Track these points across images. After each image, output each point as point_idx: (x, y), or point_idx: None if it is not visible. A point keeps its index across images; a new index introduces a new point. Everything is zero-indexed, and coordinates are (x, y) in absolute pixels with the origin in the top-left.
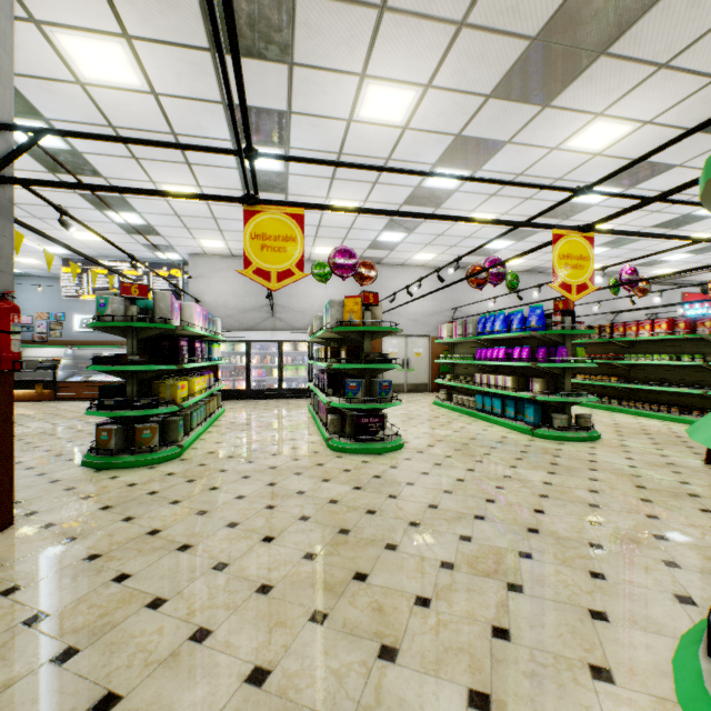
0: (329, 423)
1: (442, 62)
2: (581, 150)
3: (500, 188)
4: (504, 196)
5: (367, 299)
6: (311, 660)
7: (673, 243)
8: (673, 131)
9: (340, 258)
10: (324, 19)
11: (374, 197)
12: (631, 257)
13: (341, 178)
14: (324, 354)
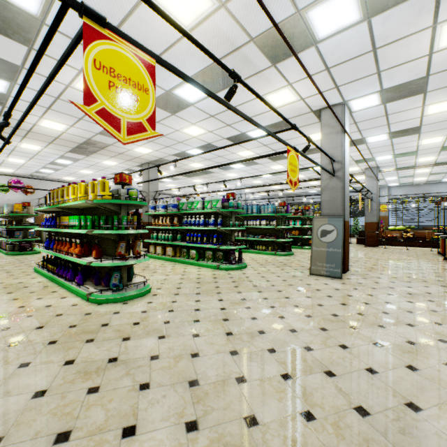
0: (7, 248)
1: (48, 145)
2: (108, 164)
3: (88, 166)
4: (92, 168)
5: (25, 204)
6: (1, 268)
7: (168, 186)
8: (130, 165)
9: (14, 183)
10: (5, 134)
11: (33, 160)
12: (160, 188)
13: (14, 154)
14: (5, 223)
